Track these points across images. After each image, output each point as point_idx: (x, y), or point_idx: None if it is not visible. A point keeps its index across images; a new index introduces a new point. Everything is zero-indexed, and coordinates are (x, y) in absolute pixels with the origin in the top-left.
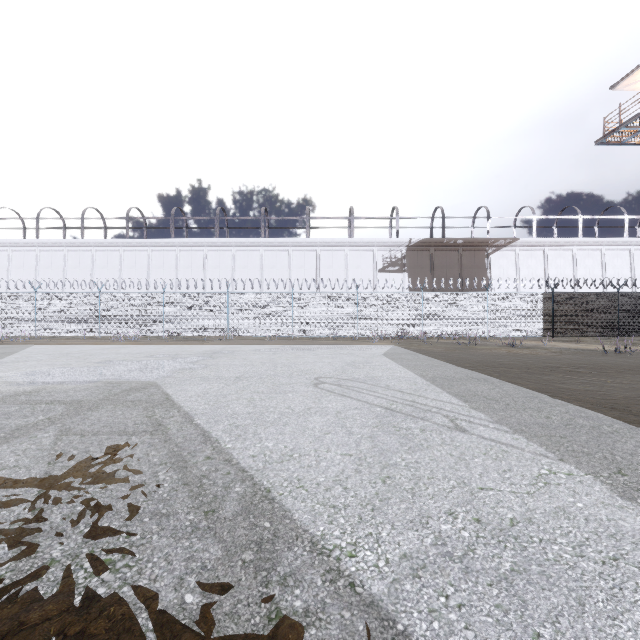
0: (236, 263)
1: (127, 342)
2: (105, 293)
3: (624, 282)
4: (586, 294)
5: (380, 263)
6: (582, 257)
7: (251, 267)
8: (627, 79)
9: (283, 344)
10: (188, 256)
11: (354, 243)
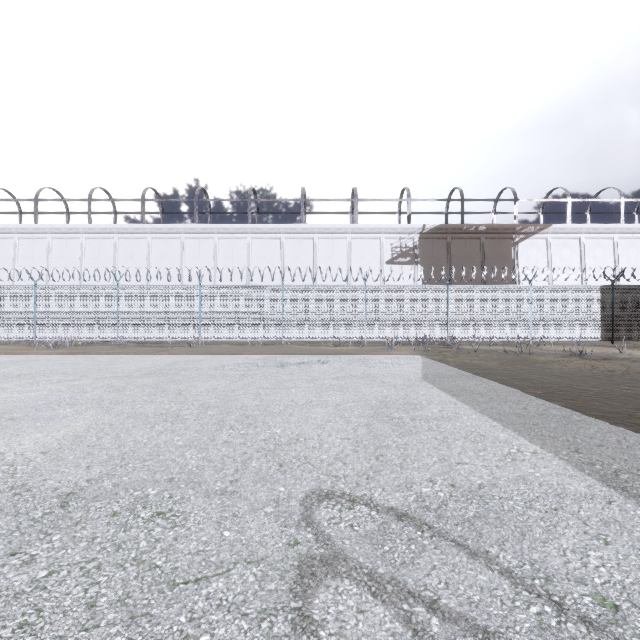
0: (219, 253)
1: (58, 350)
2: (42, 286)
3: None
4: None
5: (388, 253)
6: (624, 247)
7: (236, 258)
8: None
9: (267, 354)
10: (162, 245)
11: (358, 230)
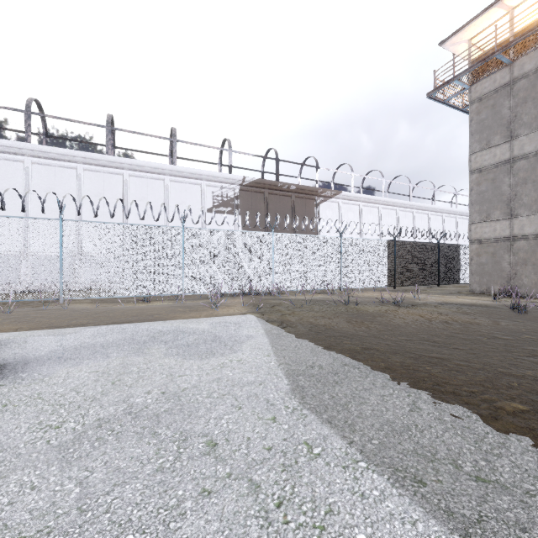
0: None
1: None
2: None
3: (444, 234)
4: (418, 244)
5: (210, 201)
6: (385, 215)
7: (5, 185)
8: (457, 35)
9: None
10: None
11: (177, 172)
